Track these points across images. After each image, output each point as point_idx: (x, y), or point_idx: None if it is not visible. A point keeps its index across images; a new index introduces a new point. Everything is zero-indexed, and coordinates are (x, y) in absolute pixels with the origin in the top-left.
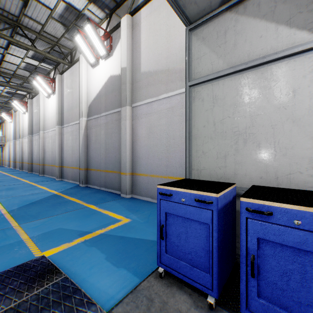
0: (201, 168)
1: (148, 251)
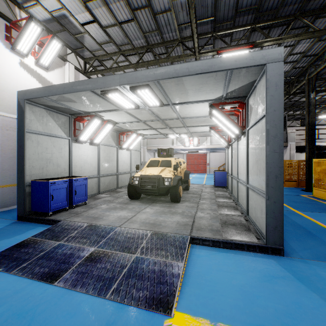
0: (32, 174)
1: (13, 229)
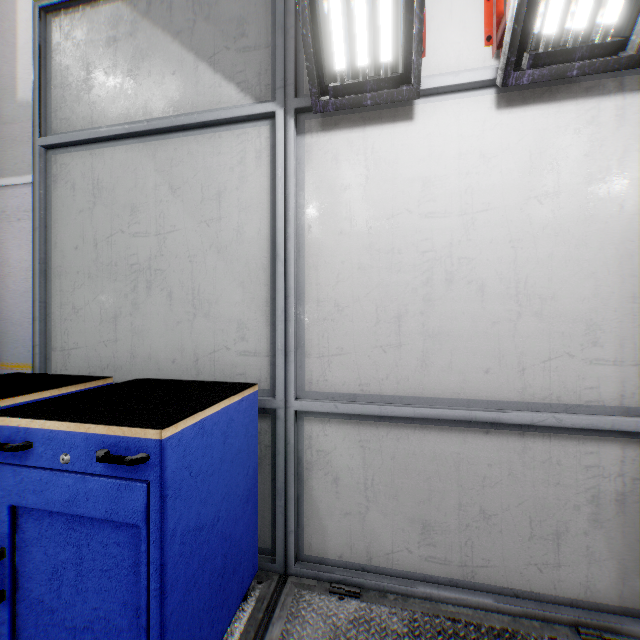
0: (71, 347)
1: None
